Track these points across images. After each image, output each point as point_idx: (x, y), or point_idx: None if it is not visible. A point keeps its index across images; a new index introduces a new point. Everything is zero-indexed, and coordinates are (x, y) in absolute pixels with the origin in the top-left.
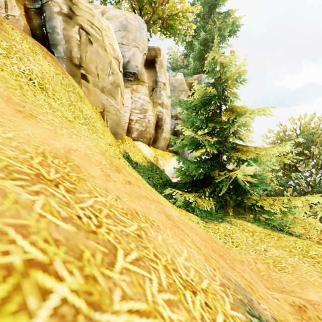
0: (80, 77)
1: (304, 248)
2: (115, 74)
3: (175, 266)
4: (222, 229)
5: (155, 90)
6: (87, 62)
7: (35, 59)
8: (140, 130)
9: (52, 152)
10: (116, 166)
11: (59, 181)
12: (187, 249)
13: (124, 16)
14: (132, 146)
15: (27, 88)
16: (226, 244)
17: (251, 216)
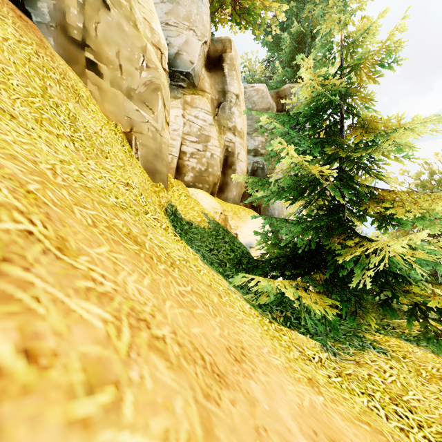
0: (84, 66)
1: None
2: (152, 68)
3: None
4: (376, 376)
5: (222, 105)
6: (100, 41)
7: None
8: (197, 169)
9: None
10: None
11: None
12: None
13: None
14: (183, 195)
15: None
16: (410, 438)
17: (403, 323)
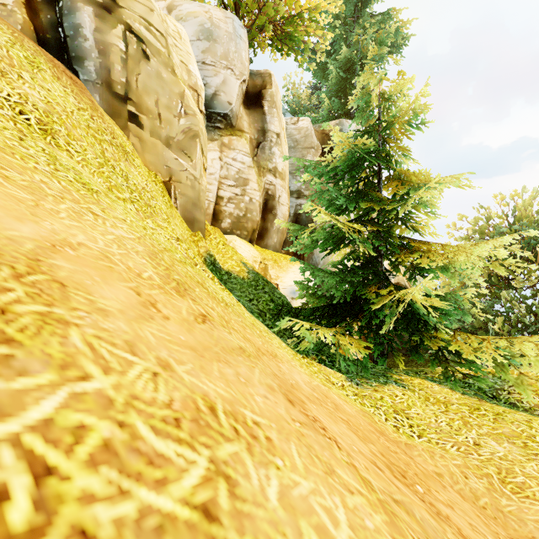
0: (126, 119)
1: None
2: (191, 114)
3: None
4: (388, 398)
5: (262, 145)
6: (140, 92)
7: (36, 78)
8: (235, 215)
9: None
10: (178, 282)
11: None
12: (346, 504)
13: (207, 14)
14: (221, 244)
15: (10, 126)
16: (399, 430)
17: (436, 370)
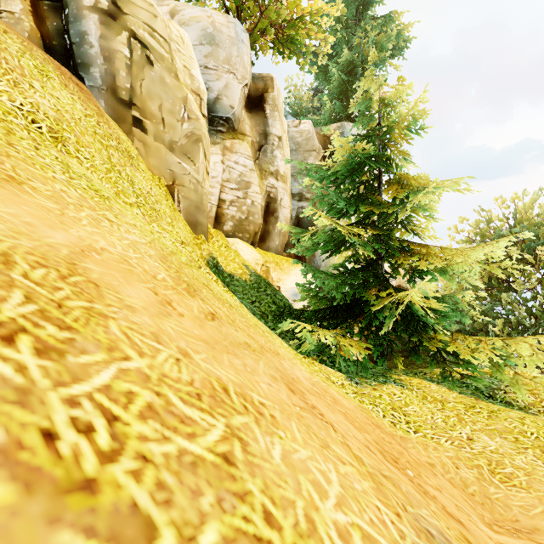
0: (130, 124)
1: (541, 434)
2: (194, 119)
3: (317, 539)
4: (386, 396)
5: (263, 149)
6: (144, 97)
7: (46, 86)
8: (237, 218)
9: (36, 252)
10: (188, 283)
11: (23, 325)
12: (338, 470)
13: (210, 19)
14: (223, 246)
15: (25, 135)
16: (396, 426)
17: (435, 370)
